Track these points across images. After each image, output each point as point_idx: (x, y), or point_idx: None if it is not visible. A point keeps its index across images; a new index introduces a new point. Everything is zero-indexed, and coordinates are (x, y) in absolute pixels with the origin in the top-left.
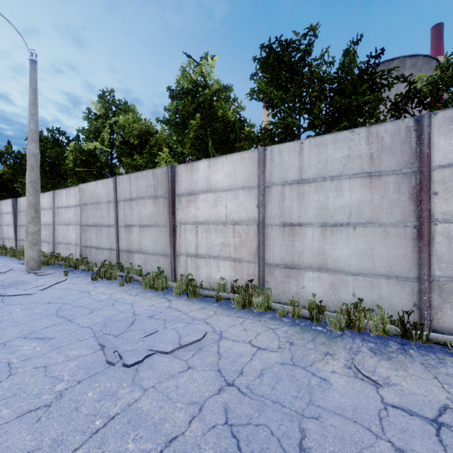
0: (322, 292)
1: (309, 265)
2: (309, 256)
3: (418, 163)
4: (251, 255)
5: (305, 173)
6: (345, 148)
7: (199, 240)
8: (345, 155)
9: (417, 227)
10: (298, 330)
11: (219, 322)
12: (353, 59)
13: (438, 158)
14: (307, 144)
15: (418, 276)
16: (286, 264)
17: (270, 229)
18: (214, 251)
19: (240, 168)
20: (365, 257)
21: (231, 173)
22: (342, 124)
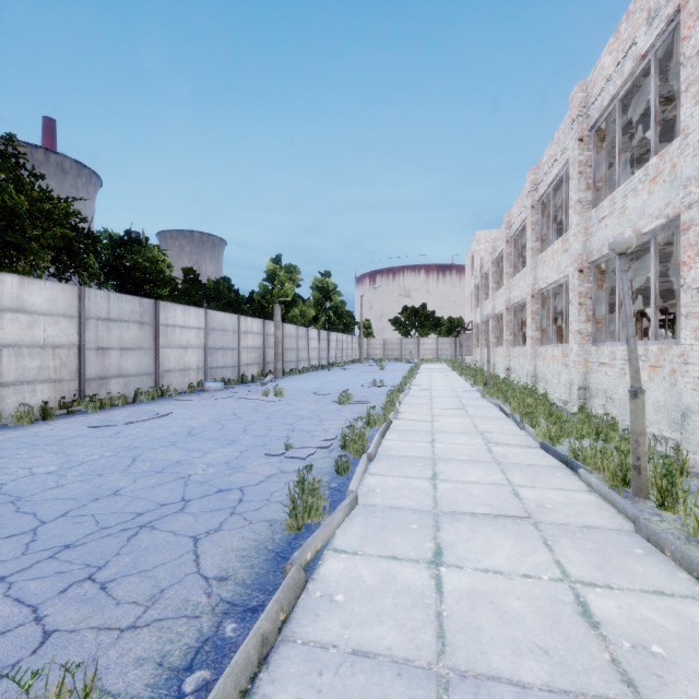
0: (121, 390)
1: (114, 375)
2: (114, 369)
3: (155, 321)
4: (73, 374)
5: (112, 314)
6: (131, 306)
7: (6, 366)
8: (131, 309)
9: (155, 350)
10: (143, 405)
11: (121, 412)
12: (57, 206)
13: (161, 321)
14: (113, 296)
15: (155, 372)
16: (100, 377)
17: (89, 352)
18: (29, 376)
19: (62, 298)
20: (139, 366)
21: (51, 299)
22: (44, 256)
